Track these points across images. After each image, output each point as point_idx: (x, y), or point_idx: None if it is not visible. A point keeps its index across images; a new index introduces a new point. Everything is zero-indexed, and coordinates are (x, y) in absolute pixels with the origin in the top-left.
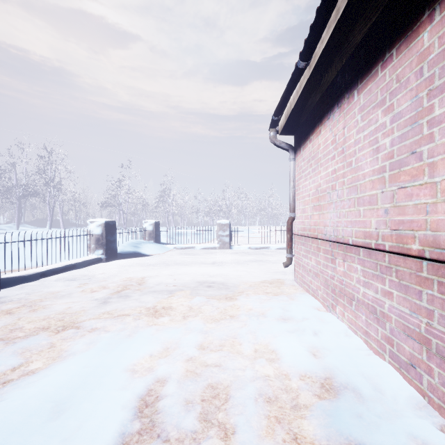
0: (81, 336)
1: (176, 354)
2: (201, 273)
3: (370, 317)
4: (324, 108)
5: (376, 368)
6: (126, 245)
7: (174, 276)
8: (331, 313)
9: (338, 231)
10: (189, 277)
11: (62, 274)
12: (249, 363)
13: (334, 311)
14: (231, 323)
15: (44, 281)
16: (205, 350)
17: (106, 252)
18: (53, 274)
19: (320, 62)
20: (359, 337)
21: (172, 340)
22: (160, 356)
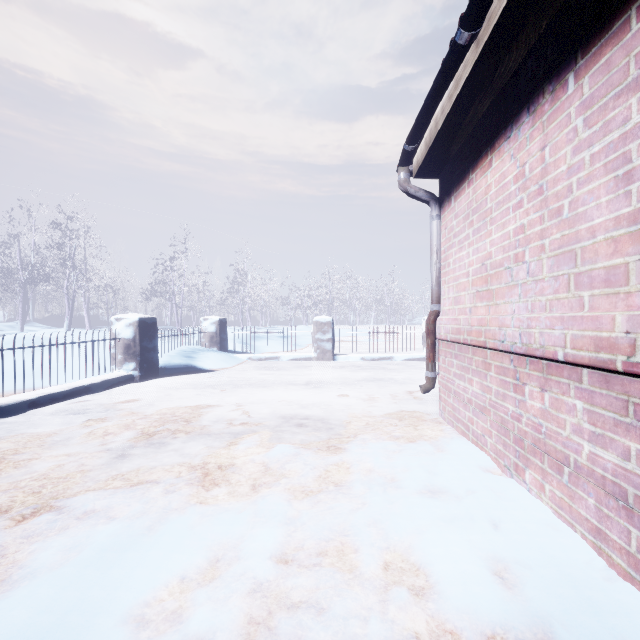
0: (60, 529)
1: (231, 576)
2: (288, 401)
3: (609, 504)
4: (498, 122)
5: (638, 620)
6: (173, 355)
7: (245, 406)
8: (514, 481)
9: (532, 336)
10: (268, 407)
11: (66, 403)
12: (375, 602)
13: (521, 478)
14: (337, 502)
15: (34, 416)
16: (288, 567)
17: (141, 365)
18: (50, 403)
19: (500, 29)
20: (579, 536)
21: (228, 541)
22: (201, 580)
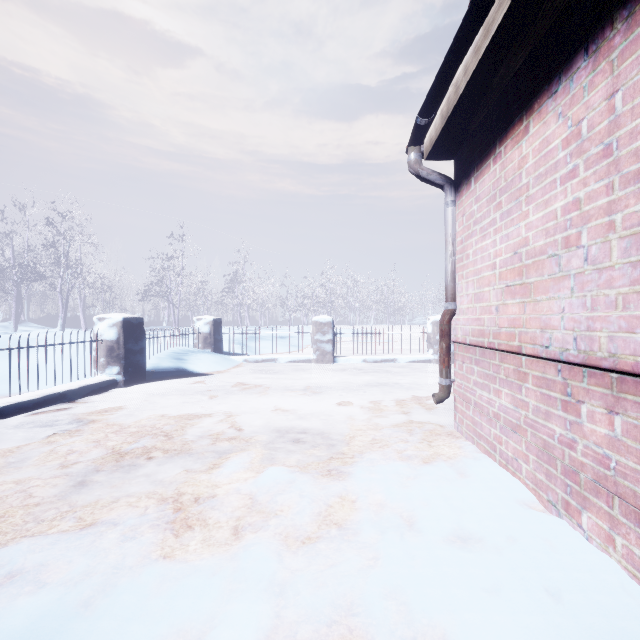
0: None
1: None
2: (284, 410)
3: None
4: (538, 77)
5: None
6: (163, 358)
7: (235, 416)
8: (563, 523)
9: (596, 342)
10: (261, 418)
11: (36, 413)
12: None
13: (575, 521)
14: (341, 556)
15: None
16: None
17: (125, 369)
18: (18, 413)
19: None
20: None
21: (192, 626)
22: None
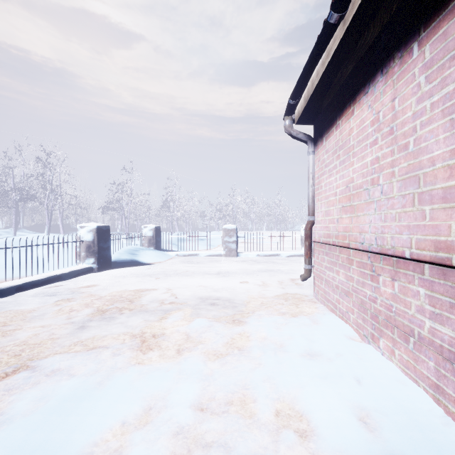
0: (33, 384)
1: (160, 421)
2: (204, 286)
3: (446, 366)
4: (359, 81)
5: None
6: (122, 253)
7: (173, 290)
8: (371, 347)
9: (385, 240)
10: (190, 291)
11: (43, 288)
12: (269, 443)
13: (376, 345)
14: (240, 362)
15: (19, 297)
16: (204, 414)
17: (98, 260)
18: (32, 288)
19: (361, 11)
20: (422, 390)
21: (158, 393)
22: (137, 425)
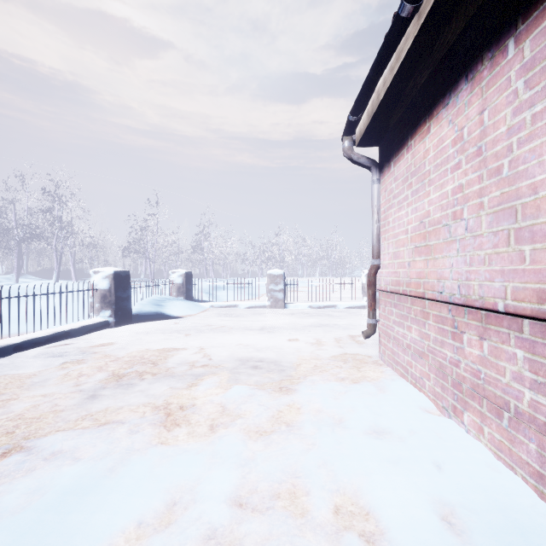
0: (27, 471)
1: (187, 521)
2: (245, 345)
3: None
4: (436, 91)
5: None
6: (145, 304)
7: (206, 349)
8: (452, 422)
9: (471, 288)
10: (227, 350)
11: (47, 347)
12: None
13: (459, 420)
14: (289, 442)
15: (18, 358)
16: (242, 511)
17: (116, 313)
18: (34, 347)
19: (442, 0)
20: (519, 479)
21: (185, 483)
22: (158, 526)
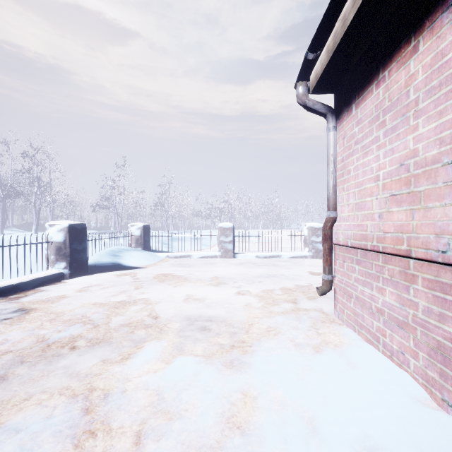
0: None
1: None
2: (195, 299)
3: None
4: None
5: None
6: (103, 255)
7: (154, 305)
8: None
9: None
10: (175, 306)
11: None
12: None
13: None
14: None
15: None
16: None
17: (71, 265)
18: None
19: None
20: None
21: None
22: None
